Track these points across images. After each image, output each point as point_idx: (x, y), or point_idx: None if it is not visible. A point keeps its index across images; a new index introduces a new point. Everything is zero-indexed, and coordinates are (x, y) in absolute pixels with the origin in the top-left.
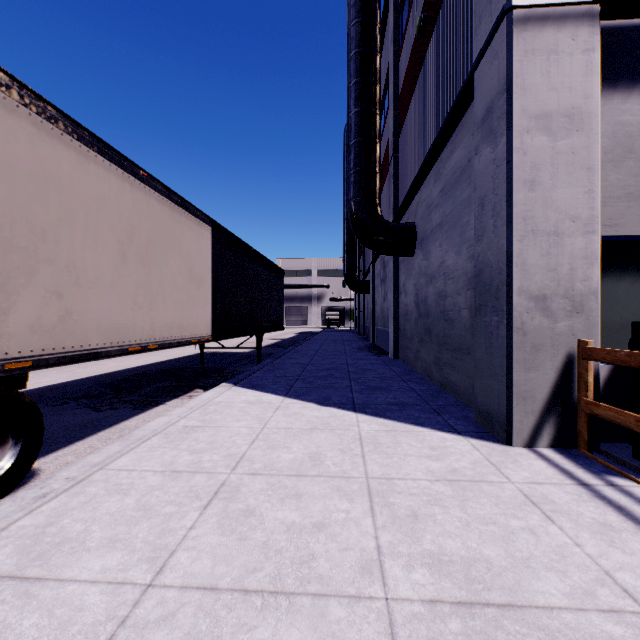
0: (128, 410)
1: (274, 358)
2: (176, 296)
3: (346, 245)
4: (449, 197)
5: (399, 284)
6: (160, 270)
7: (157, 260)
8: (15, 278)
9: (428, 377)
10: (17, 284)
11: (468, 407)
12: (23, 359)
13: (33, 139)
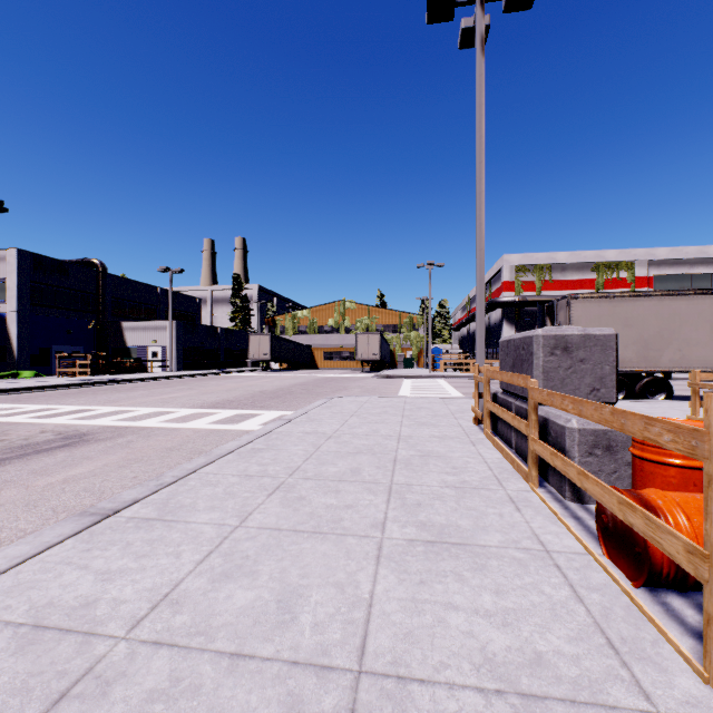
0: None
1: None
2: None
3: None
4: None
5: None
6: None
7: None
8: (663, 346)
9: None
10: (664, 348)
11: None
12: (666, 369)
13: (669, 304)
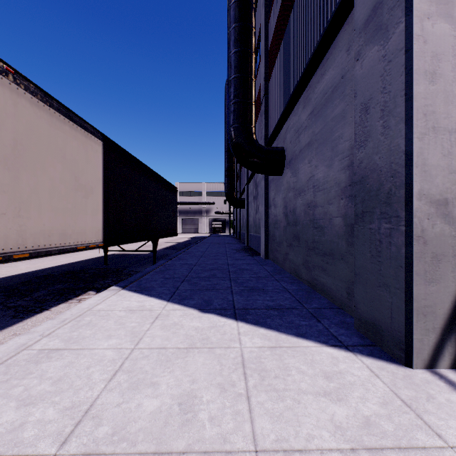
0: (5, 319)
1: (167, 259)
2: (57, 203)
3: (227, 171)
4: (319, 117)
5: (269, 199)
6: (34, 175)
7: (29, 164)
8: None
9: (297, 276)
10: None
11: (342, 310)
12: None
13: None
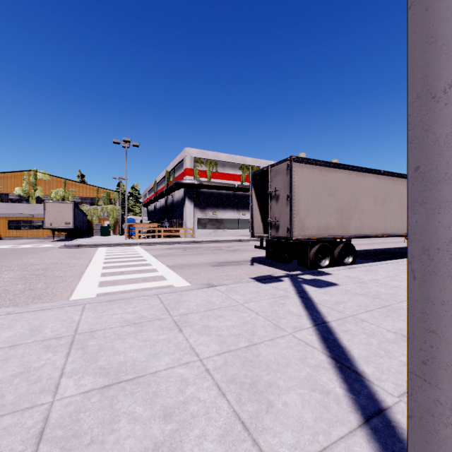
0: (373, 261)
1: None
2: (395, 215)
3: None
4: None
5: None
6: (388, 206)
7: (387, 202)
8: (351, 215)
9: None
10: (352, 217)
11: None
12: (353, 235)
13: (354, 178)
